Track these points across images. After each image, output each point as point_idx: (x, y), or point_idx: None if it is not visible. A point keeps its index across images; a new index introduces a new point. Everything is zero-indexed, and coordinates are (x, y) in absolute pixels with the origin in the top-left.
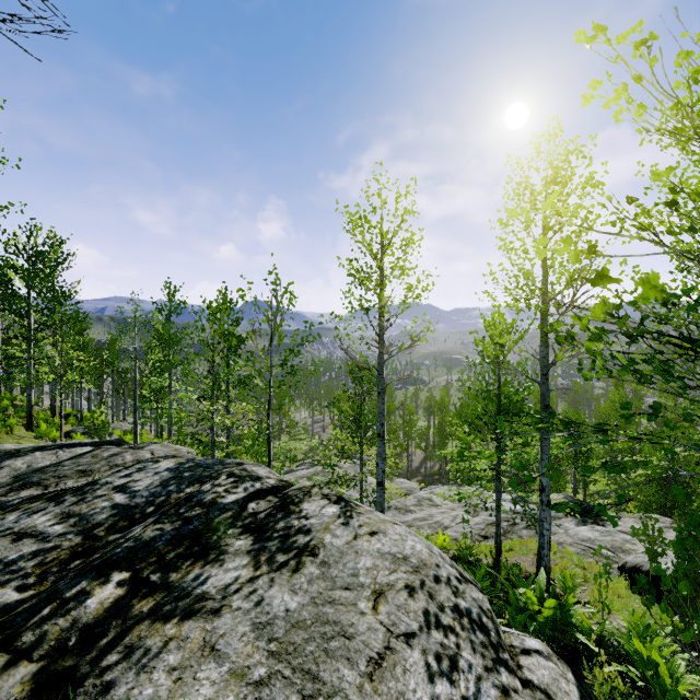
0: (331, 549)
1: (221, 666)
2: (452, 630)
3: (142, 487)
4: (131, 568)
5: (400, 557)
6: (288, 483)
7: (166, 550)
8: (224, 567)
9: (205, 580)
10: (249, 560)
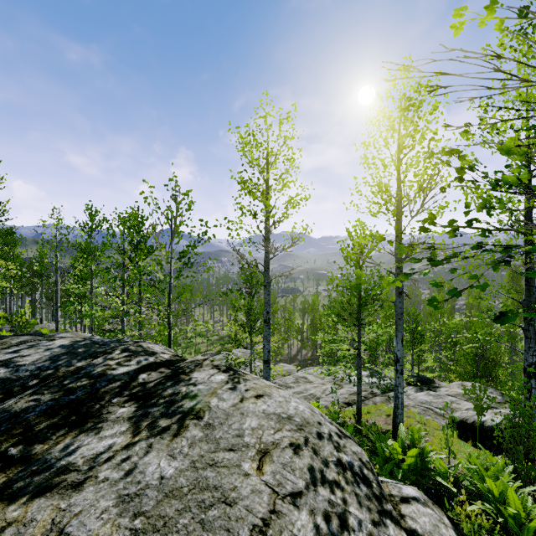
0: (217, 412)
1: None
2: (337, 485)
3: (29, 361)
4: None
5: (285, 416)
6: (182, 358)
7: (37, 421)
8: (100, 435)
9: (74, 450)
10: (129, 426)
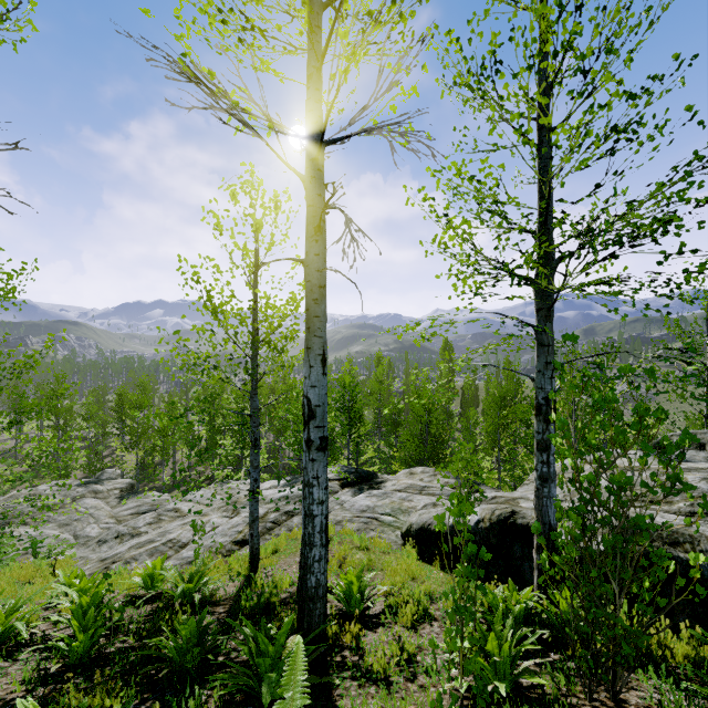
0: None
1: None
2: None
3: None
4: None
5: None
6: None
7: None
8: None
9: None
10: None
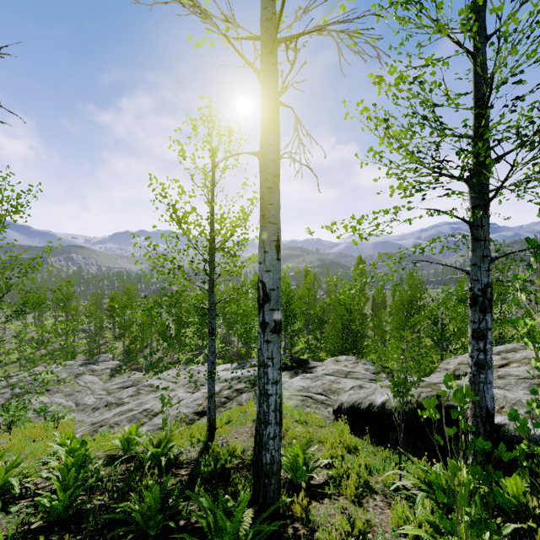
0: None
1: None
2: None
3: None
4: None
5: None
6: None
7: None
8: None
9: None
10: None
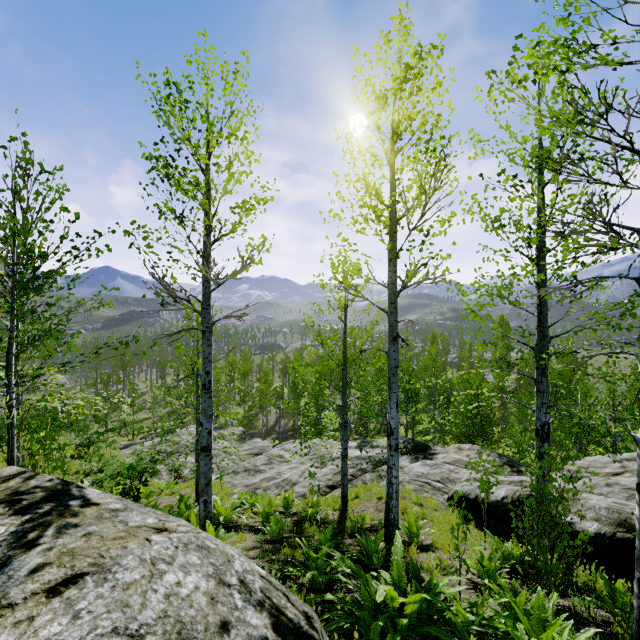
0: None
1: None
2: None
3: None
4: None
5: None
6: None
7: None
8: None
9: None
10: None
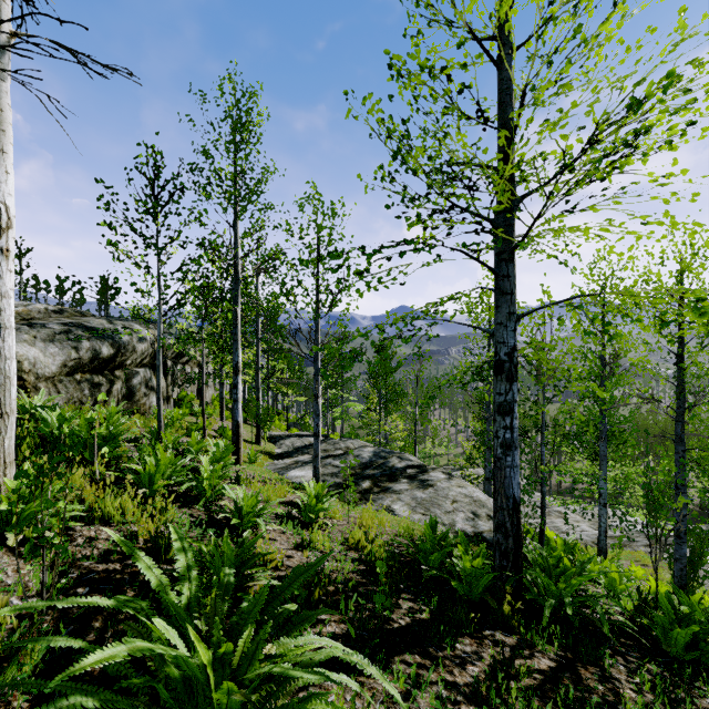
0: (439, 487)
1: (403, 502)
2: (481, 517)
3: (364, 457)
4: (371, 480)
5: (469, 496)
6: (425, 465)
7: (380, 478)
8: (400, 485)
9: (394, 487)
10: (409, 485)
